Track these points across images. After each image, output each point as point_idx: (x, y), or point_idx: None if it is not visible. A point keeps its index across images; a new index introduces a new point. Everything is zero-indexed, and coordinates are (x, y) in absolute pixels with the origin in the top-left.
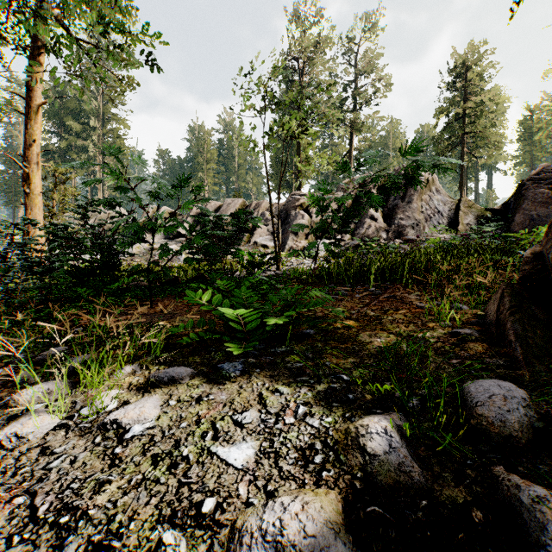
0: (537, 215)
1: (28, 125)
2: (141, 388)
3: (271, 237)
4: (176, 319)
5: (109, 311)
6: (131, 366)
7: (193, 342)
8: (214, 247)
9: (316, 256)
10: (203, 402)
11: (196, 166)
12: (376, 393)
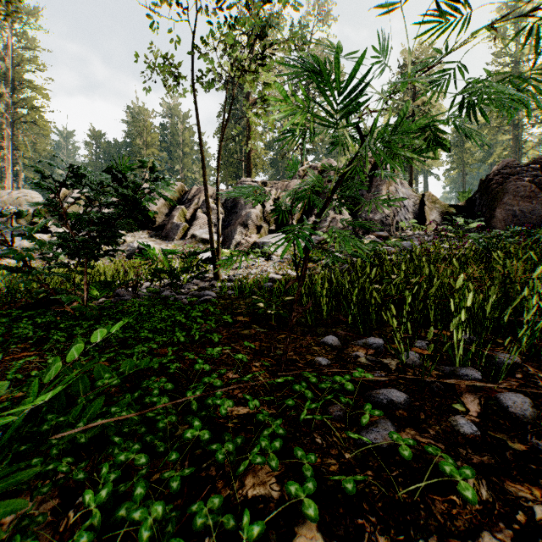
0: (521, 210)
1: None
2: None
3: (214, 230)
4: None
5: None
6: None
7: None
8: None
9: (303, 271)
10: None
11: (134, 150)
12: None
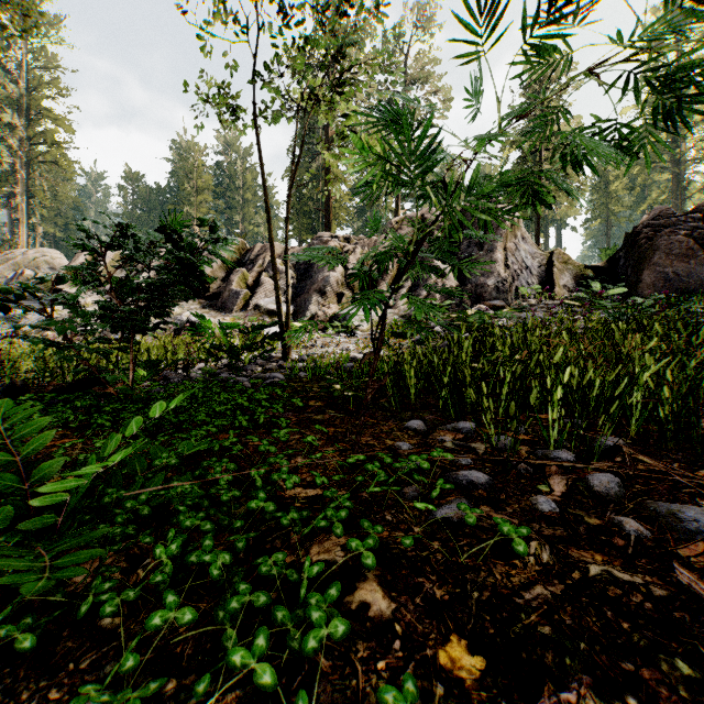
0: (675, 273)
1: None
2: None
3: (283, 298)
4: None
5: None
6: None
7: None
8: None
9: (379, 343)
10: None
11: (180, 197)
12: None
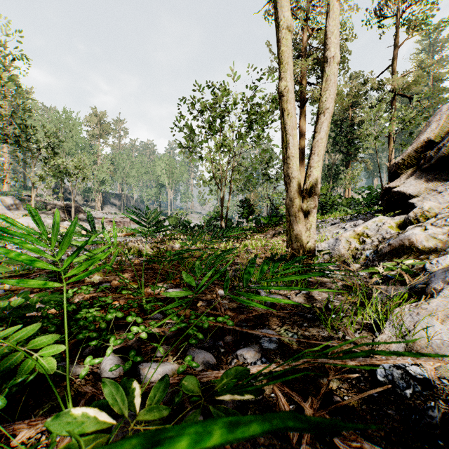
0: None
1: (389, 147)
2: None
3: None
4: None
5: None
6: None
7: None
8: None
9: None
10: None
11: None
12: None
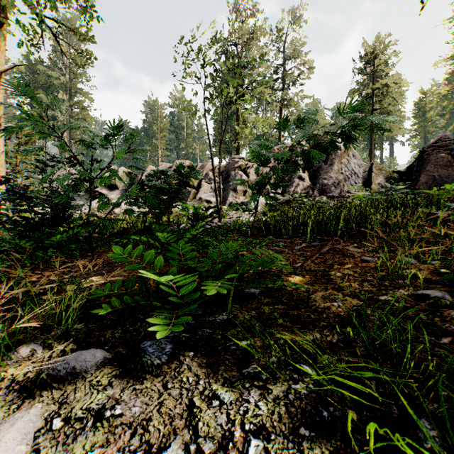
0: (439, 176)
1: None
2: (26, 388)
3: (214, 194)
4: (113, 273)
5: (49, 264)
6: (30, 344)
7: (121, 306)
8: (155, 200)
9: (256, 209)
10: (103, 424)
11: (151, 135)
12: (380, 431)
